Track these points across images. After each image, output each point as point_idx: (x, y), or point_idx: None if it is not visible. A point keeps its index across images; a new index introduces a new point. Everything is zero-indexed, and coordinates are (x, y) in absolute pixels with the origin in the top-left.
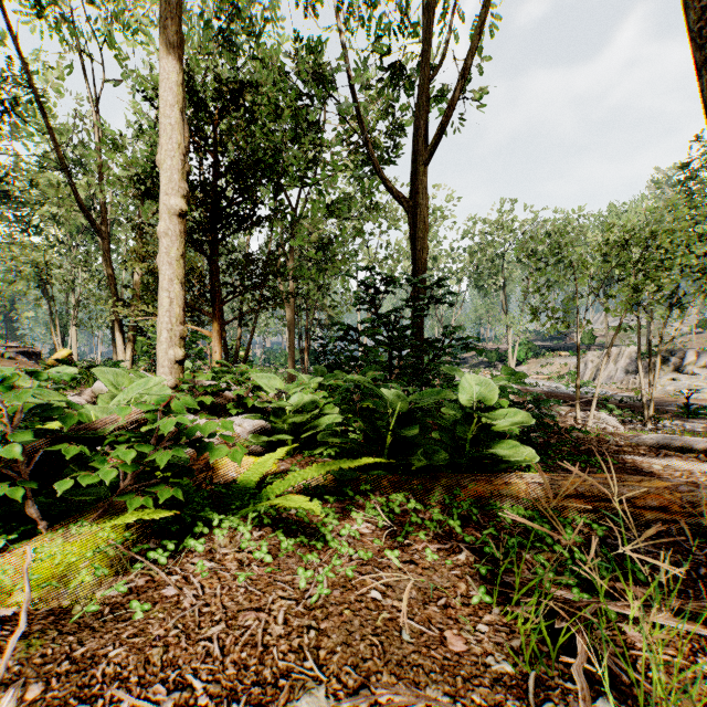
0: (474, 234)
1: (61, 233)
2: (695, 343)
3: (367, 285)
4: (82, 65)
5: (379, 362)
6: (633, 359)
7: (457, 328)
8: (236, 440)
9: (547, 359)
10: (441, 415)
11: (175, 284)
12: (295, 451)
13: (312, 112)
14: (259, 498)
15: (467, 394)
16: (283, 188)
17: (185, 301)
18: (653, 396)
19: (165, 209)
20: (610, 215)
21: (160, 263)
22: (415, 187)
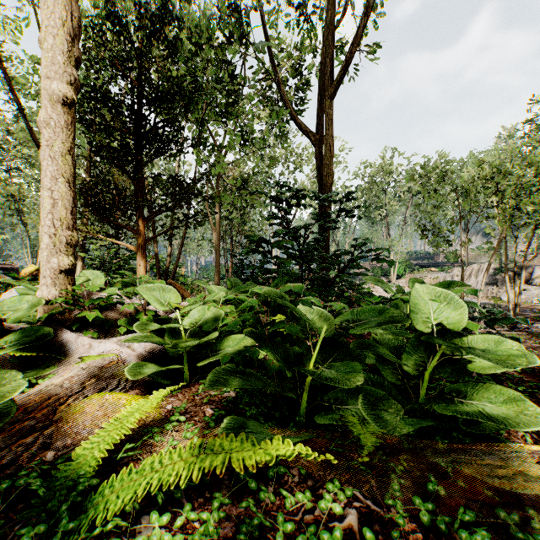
0: (363, 176)
1: (32, 172)
2: (536, 261)
3: (279, 198)
4: (39, 25)
5: (291, 274)
6: (490, 274)
7: (367, 241)
8: (114, 368)
9: (421, 274)
10: (374, 338)
11: (59, 182)
12: (193, 377)
13: (229, 48)
14: (84, 509)
15: (423, 314)
16: (210, 133)
17: (74, 203)
18: (518, 303)
19: (45, 95)
20: (469, 161)
21: (41, 158)
22: (321, 122)
